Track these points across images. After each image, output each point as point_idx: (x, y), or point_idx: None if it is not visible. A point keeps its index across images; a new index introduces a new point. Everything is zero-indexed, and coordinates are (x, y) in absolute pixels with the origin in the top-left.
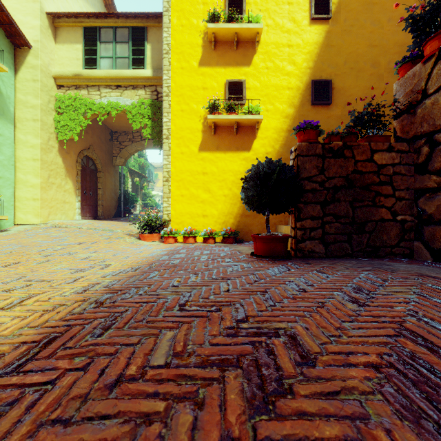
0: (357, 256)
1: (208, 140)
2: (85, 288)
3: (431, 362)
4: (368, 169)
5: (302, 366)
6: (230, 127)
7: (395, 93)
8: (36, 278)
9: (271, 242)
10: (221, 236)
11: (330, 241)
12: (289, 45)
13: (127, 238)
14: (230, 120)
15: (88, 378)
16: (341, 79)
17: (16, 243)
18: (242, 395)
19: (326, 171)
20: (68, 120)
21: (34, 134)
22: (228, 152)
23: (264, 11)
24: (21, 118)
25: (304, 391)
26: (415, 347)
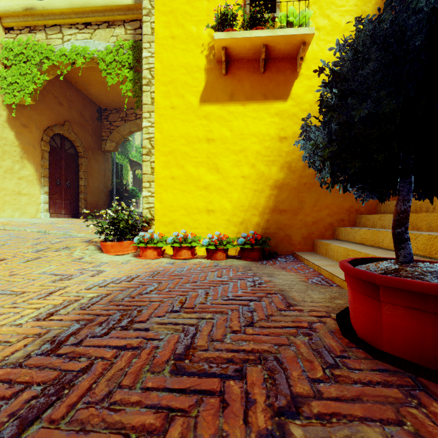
0: None
1: (215, 84)
2: None
3: None
4: None
5: None
6: (253, 60)
7: None
8: None
9: None
10: (238, 246)
11: None
12: None
13: (79, 249)
14: (254, 40)
15: None
16: None
17: None
18: None
19: None
20: (18, 75)
21: None
22: (249, 103)
23: None
24: None
25: None
26: None
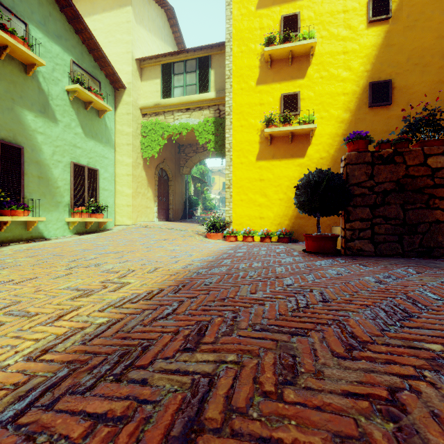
0: (408, 256)
1: (264, 150)
2: (185, 266)
3: (406, 307)
4: (421, 173)
5: (322, 302)
6: (285, 136)
7: None
8: (151, 260)
9: (320, 241)
10: (276, 235)
11: (379, 241)
12: (345, 52)
13: (197, 237)
14: (285, 131)
15: (212, 297)
16: (403, 77)
17: (123, 238)
18: (287, 306)
19: (375, 177)
20: (150, 141)
21: (127, 155)
22: (283, 160)
23: (319, 24)
24: (119, 143)
25: (320, 308)
26: (403, 302)
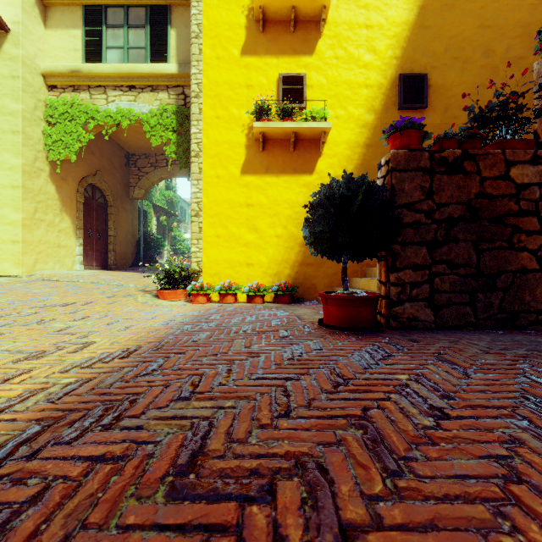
0: (484, 327)
1: (254, 158)
2: (8, 403)
3: None
4: (501, 192)
5: None
6: (285, 140)
7: (537, 77)
8: None
9: (351, 306)
10: (272, 292)
11: (442, 303)
12: (368, 25)
13: (140, 296)
14: (285, 129)
15: None
16: (440, 73)
17: None
18: None
19: (435, 195)
20: (63, 133)
21: (13, 152)
22: (282, 175)
23: None
24: None
25: None
26: None
